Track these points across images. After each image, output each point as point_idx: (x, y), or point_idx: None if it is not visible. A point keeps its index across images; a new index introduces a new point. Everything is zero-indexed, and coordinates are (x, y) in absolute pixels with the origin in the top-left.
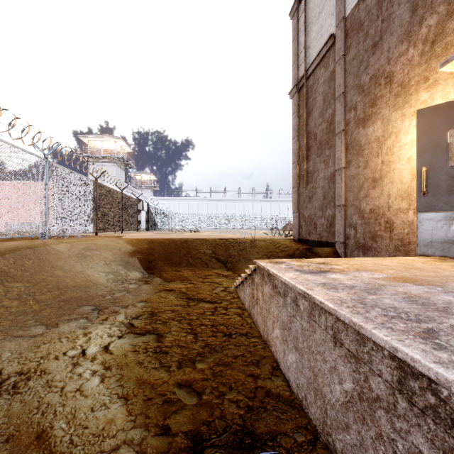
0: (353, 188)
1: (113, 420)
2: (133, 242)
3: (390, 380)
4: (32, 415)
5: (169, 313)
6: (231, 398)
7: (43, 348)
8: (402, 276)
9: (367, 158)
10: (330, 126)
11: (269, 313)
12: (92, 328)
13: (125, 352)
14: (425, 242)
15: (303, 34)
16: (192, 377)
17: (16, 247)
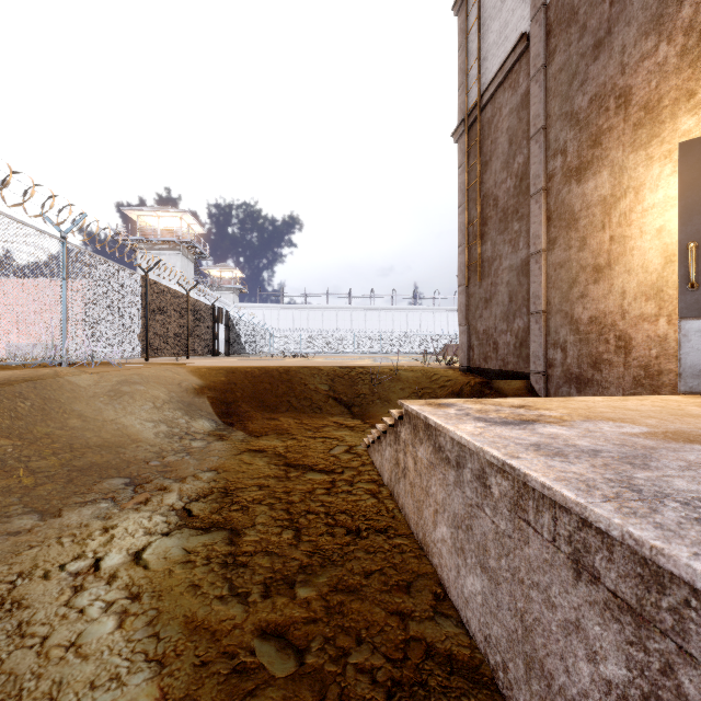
0: (560, 283)
1: None
2: (203, 372)
3: None
4: None
5: (255, 491)
6: (360, 662)
7: (27, 557)
8: (677, 430)
9: (585, 233)
10: (520, 184)
11: (427, 495)
12: (119, 517)
13: (171, 566)
14: (694, 370)
15: (476, 37)
16: (288, 616)
17: (7, 379)
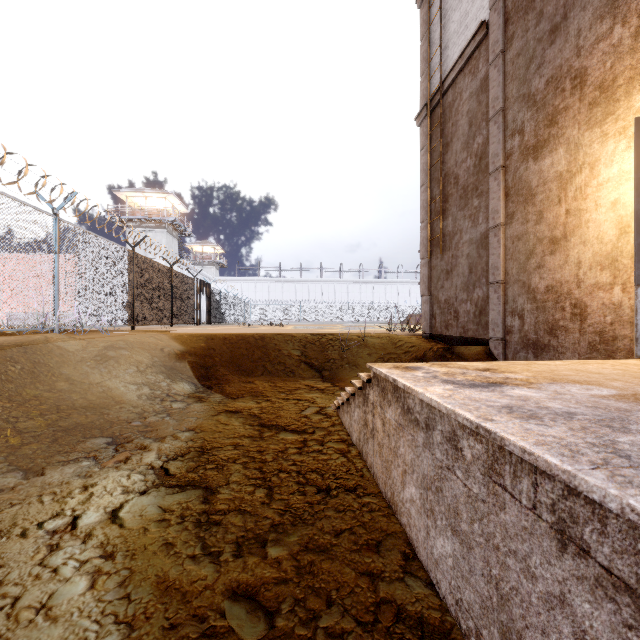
0: (518, 254)
1: None
2: (184, 339)
3: None
4: None
5: (230, 450)
6: (330, 626)
7: (7, 515)
8: None
9: (542, 207)
10: (480, 162)
11: (395, 455)
12: (99, 476)
13: (146, 524)
14: None
15: (438, 28)
16: (259, 576)
17: None
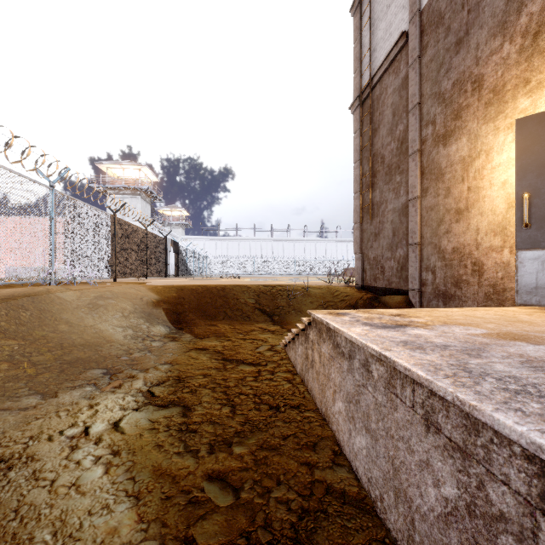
0: (431, 222)
1: (117, 529)
2: (159, 289)
3: (525, 493)
4: (7, 521)
5: (200, 378)
6: (279, 497)
7: (34, 425)
8: (508, 331)
9: (449, 184)
10: (401, 146)
11: (328, 379)
12: (101, 398)
13: (141, 431)
14: (527, 288)
15: (368, 34)
16: (227, 465)
17: (11, 295)
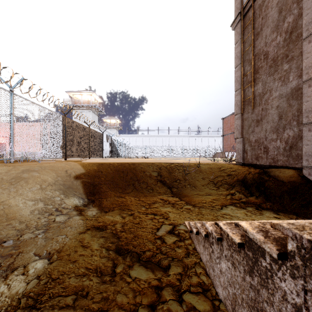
0: None
1: None
2: (85, 165)
3: None
4: None
5: (65, 308)
6: None
7: None
8: None
9: None
10: (290, 36)
11: None
12: None
13: None
14: None
15: None
16: None
17: None
